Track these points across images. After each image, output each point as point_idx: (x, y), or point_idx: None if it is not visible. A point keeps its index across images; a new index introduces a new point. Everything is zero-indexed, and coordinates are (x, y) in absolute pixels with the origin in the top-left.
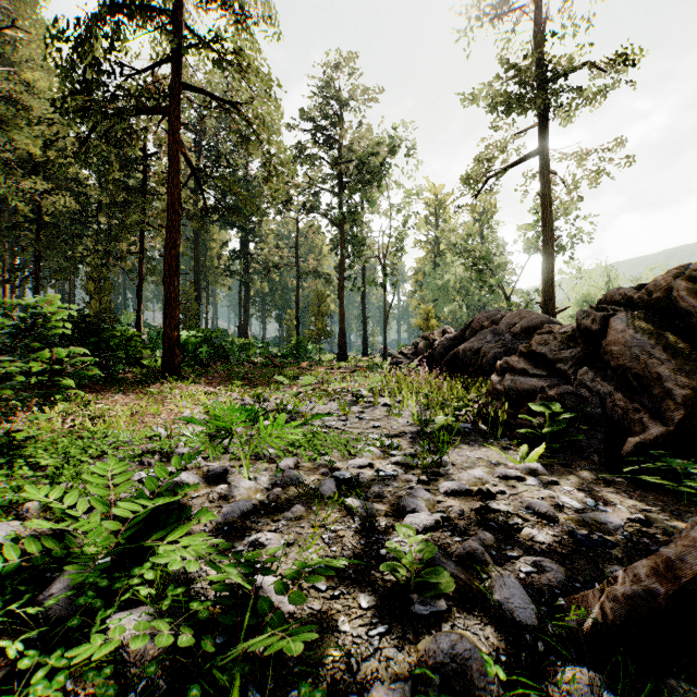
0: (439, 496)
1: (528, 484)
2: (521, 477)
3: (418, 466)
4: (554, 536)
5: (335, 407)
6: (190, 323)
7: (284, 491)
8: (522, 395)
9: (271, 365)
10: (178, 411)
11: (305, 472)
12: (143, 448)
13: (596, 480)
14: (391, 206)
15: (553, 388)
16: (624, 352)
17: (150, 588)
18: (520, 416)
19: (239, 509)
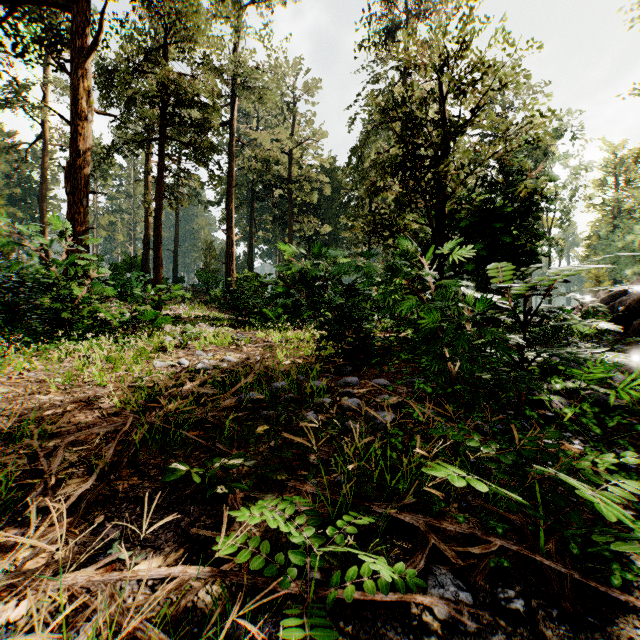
0: None
1: None
2: None
3: None
4: None
5: None
6: None
7: None
8: None
9: None
10: None
11: None
12: None
13: None
14: (556, 186)
15: None
16: None
17: None
18: None
19: None
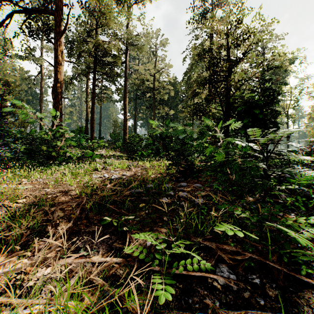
0: None
1: None
2: None
3: None
4: None
5: None
6: None
7: None
8: None
9: None
10: None
11: None
12: None
13: None
14: (291, 87)
15: None
16: None
17: None
18: None
19: None
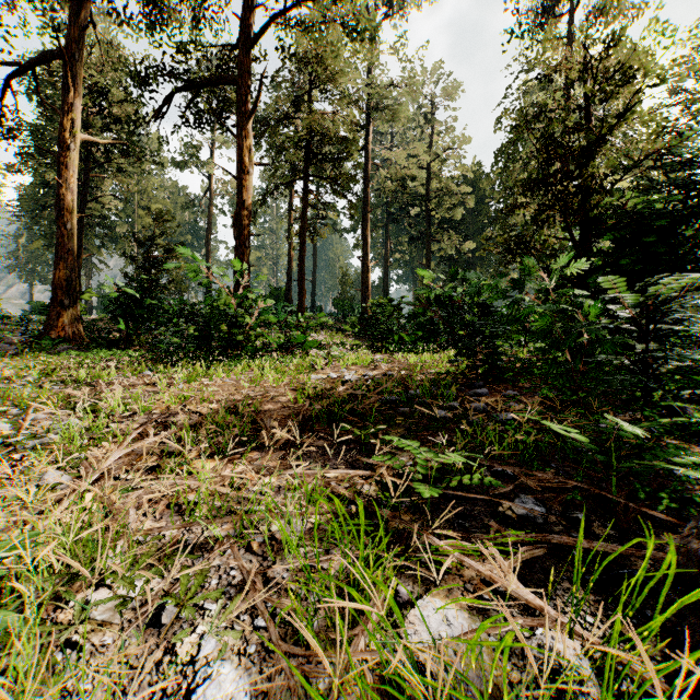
0: None
1: None
2: None
3: None
4: None
5: None
6: None
7: None
8: None
9: None
10: None
11: None
12: None
13: None
14: None
15: None
16: None
17: None
18: None
19: None
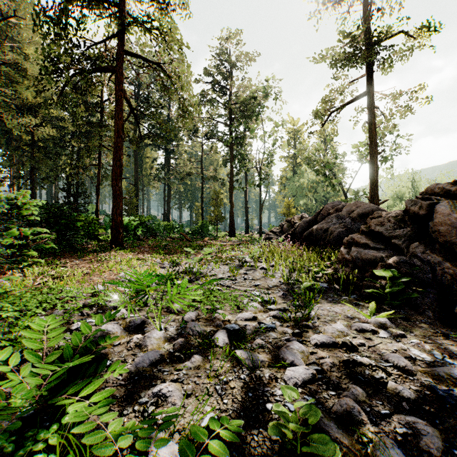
0: (311, 347)
1: (381, 336)
2: (374, 330)
3: (291, 319)
4: (417, 391)
5: (227, 270)
6: (131, 212)
7: (187, 341)
8: (366, 263)
9: (184, 239)
10: (116, 272)
11: (204, 323)
12: (85, 301)
13: (435, 333)
14: (265, 132)
15: (390, 258)
16: (449, 231)
17: (53, 453)
18: (366, 279)
19: (148, 359)
